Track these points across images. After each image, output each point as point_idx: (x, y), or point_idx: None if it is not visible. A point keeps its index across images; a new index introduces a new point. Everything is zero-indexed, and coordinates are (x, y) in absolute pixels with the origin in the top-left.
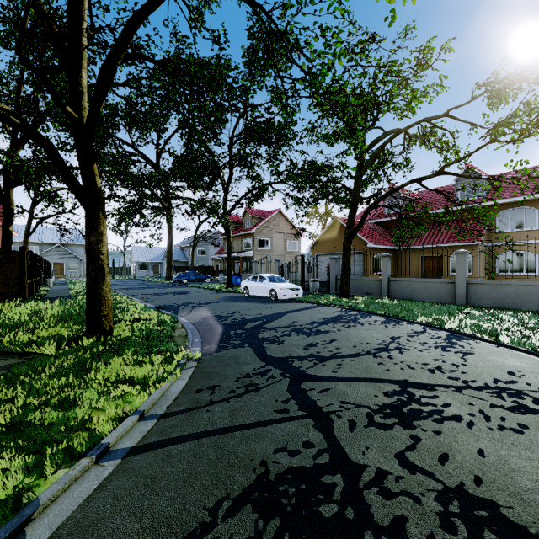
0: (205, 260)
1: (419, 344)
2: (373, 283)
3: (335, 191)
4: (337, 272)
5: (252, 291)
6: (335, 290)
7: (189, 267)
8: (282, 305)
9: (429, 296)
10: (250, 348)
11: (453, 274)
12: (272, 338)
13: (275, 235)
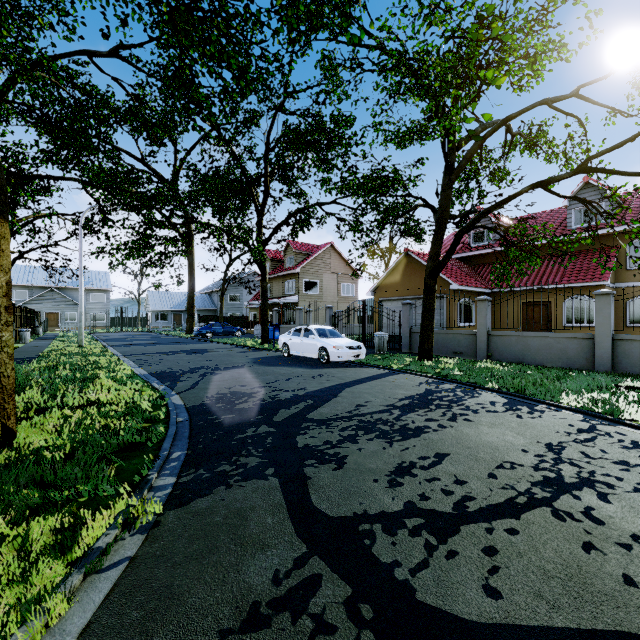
0: (239, 308)
1: (617, 465)
2: (464, 338)
3: (408, 212)
4: (411, 323)
5: (293, 350)
6: (409, 347)
7: (217, 317)
8: (337, 371)
9: (550, 358)
10: (277, 480)
11: (568, 326)
12: (322, 450)
13: (326, 276)
